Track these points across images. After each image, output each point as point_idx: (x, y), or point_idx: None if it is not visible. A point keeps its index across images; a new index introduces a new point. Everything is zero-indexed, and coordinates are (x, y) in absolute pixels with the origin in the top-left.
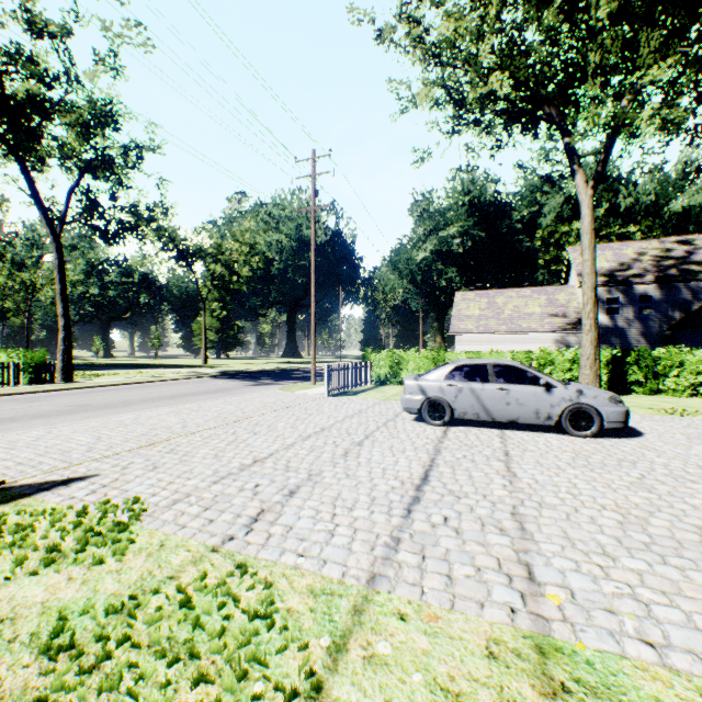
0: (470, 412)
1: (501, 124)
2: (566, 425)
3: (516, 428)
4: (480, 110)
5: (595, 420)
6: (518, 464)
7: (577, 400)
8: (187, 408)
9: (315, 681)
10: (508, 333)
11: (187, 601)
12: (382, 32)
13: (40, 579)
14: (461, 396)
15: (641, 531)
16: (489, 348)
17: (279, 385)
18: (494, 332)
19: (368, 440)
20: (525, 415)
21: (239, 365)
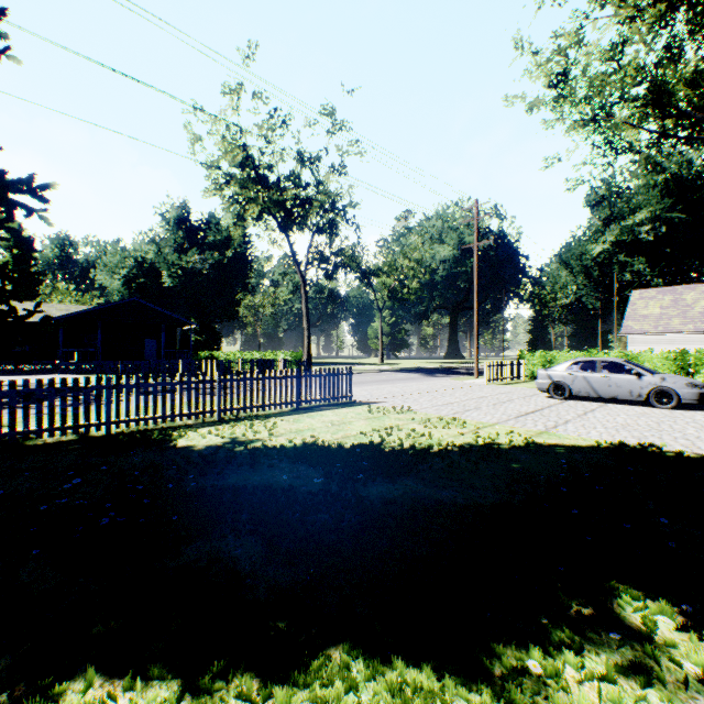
0: (582, 391)
1: (644, 160)
2: (652, 400)
3: (619, 403)
4: (622, 152)
5: (673, 398)
6: (592, 413)
7: (659, 385)
8: (398, 385)
9: (478, 427)
10: (694, 333)
11: (441, 419)
12: (531, 106)
13: (397, 415)
14: (576, 381)
15: (621, 427)
16: (670, 349)
17: (448, 377)
18: (675, 332)
19: (508, 401)
20: (622, 393)
21: (409, 364)
